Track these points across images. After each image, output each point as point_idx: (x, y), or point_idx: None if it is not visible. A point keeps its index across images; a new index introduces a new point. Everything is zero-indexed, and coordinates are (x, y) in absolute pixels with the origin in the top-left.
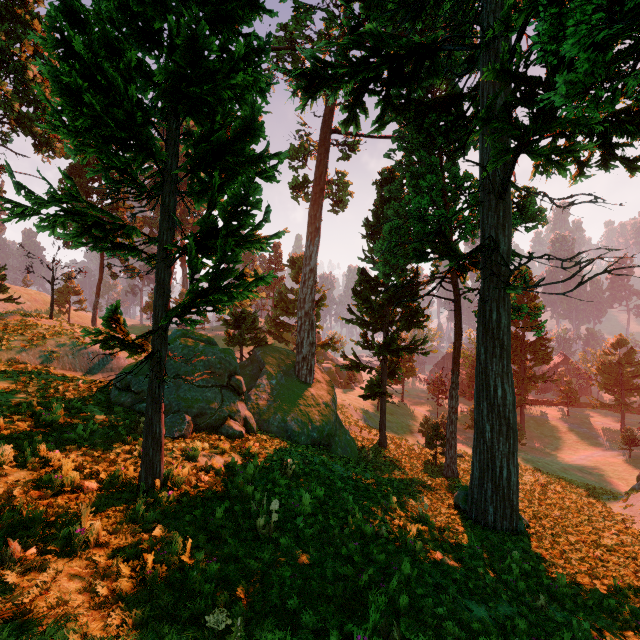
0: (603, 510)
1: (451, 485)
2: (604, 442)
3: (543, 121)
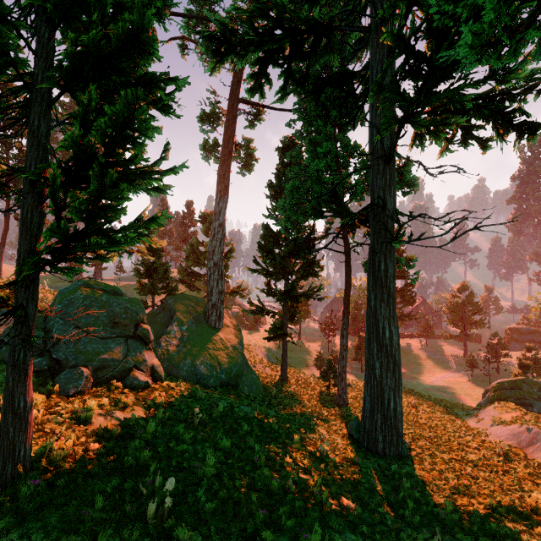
0: (462, 425)
1: (344, 414)
2: (453, 365)
3: (425, 95)
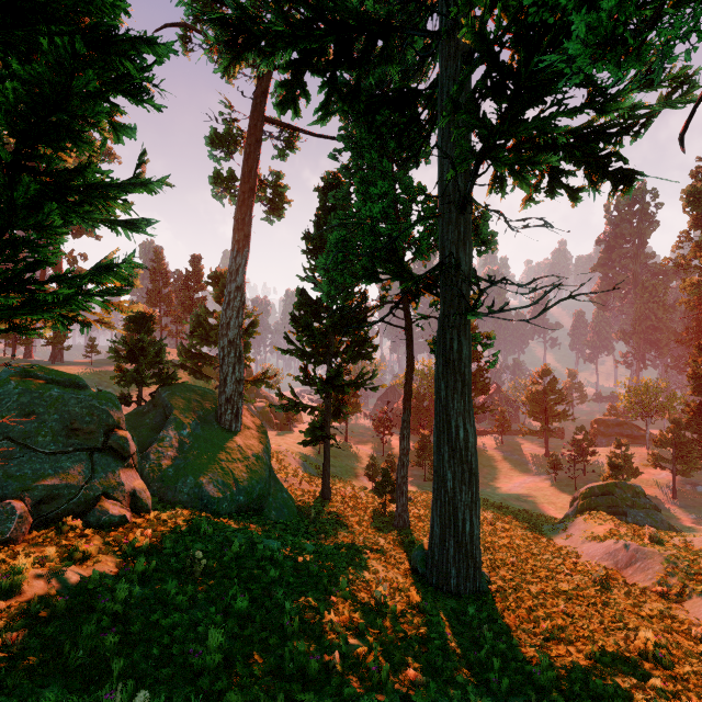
0: (549, 544)
1: (405, 540)
2: (533, 467)
3: (510, 123)
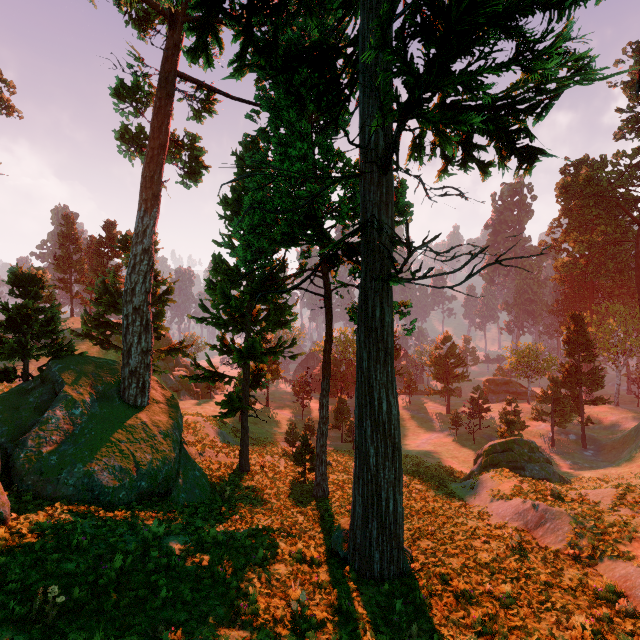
0: (460, 505)
1: (325, 515)
2: (437, 424)
3: (437, 73)
